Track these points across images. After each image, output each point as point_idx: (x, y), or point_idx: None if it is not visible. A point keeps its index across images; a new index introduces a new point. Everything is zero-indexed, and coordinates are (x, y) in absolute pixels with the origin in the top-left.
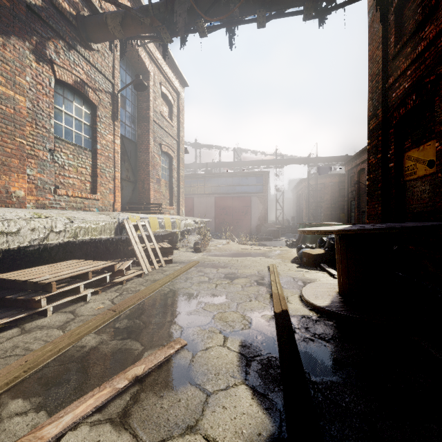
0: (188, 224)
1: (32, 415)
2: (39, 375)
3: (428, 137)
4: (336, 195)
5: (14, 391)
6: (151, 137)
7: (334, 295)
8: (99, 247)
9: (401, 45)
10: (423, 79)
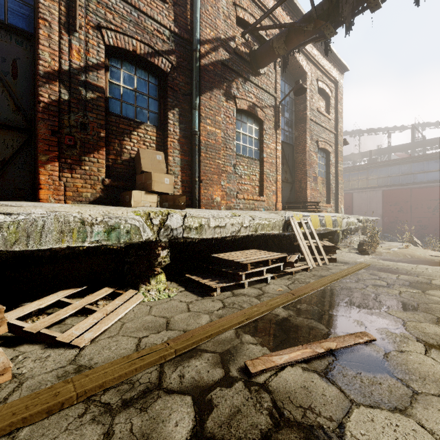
0: (350, 223)
1: (260, 347)
2: (254, 325)
3: None
4: None
5: (243, 330)
6: (308, 137)
7: None
8: (268, 241)
9: None
10: None
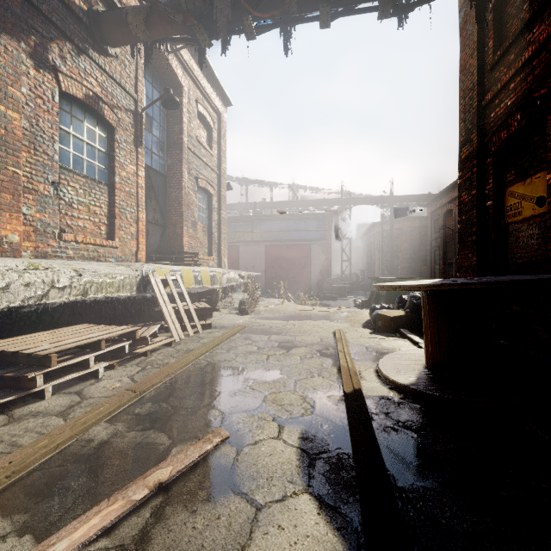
0: (231, 279)
1: (13, 541)
2: (28, 481)
3: (537, 168)
4: (417, 243)
5: None
6: (185, 169)
7: (421, 370)
8: (116, 308)
9: (502, 51)
10: (531, 94)
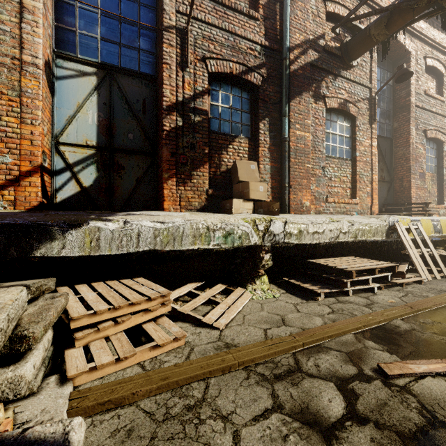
0: None
1: (388, 354)
2: (373, 332)
3: None
4: None
5: (362, 335)
6: (412, 127)
7: None
8: (365, 248)
9: None
10: None
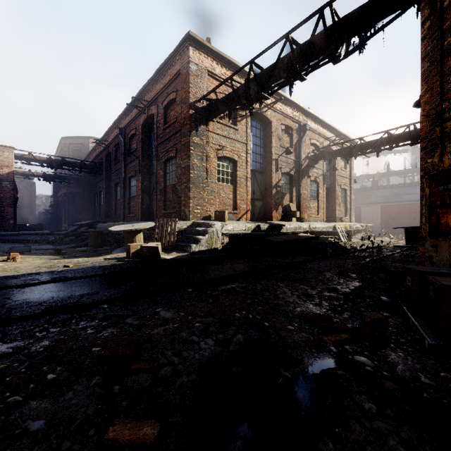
0: (357, 227)
1: None
2: None
3: None
4: None
5: None
6: (336, 184)
7: (403, 245)
8: (325, 234)
9: None
10: None
